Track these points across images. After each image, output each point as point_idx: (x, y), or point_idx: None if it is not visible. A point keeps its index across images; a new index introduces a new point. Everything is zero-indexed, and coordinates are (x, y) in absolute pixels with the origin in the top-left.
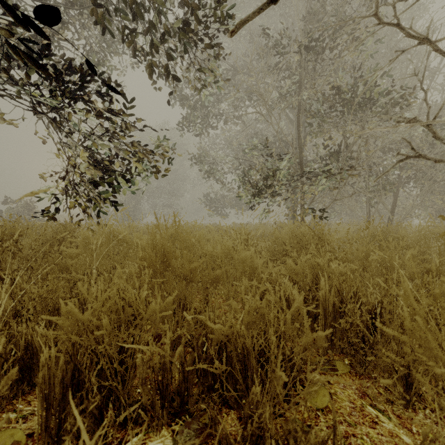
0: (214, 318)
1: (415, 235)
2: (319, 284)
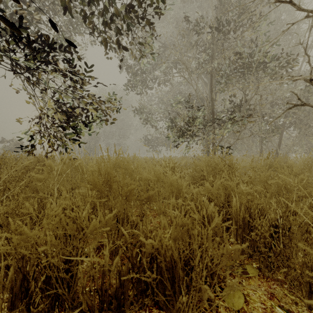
0: (146, 232)
1: (300, 164)
2: (230, 201)
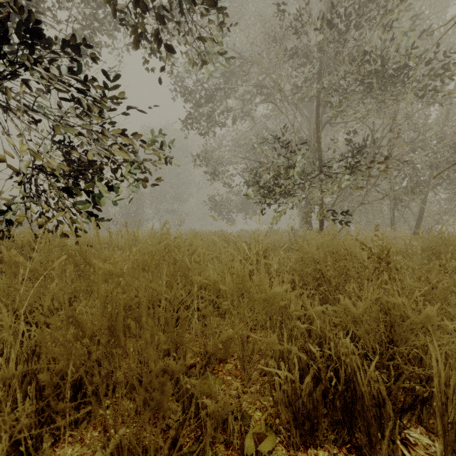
0: None
1: None
2: (396, 341)
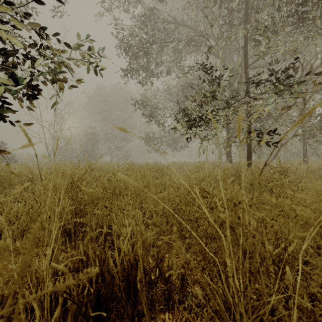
0: None
1: None
2: None
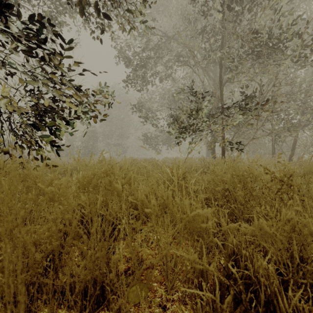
0: None
1: None
2: (307, 258)
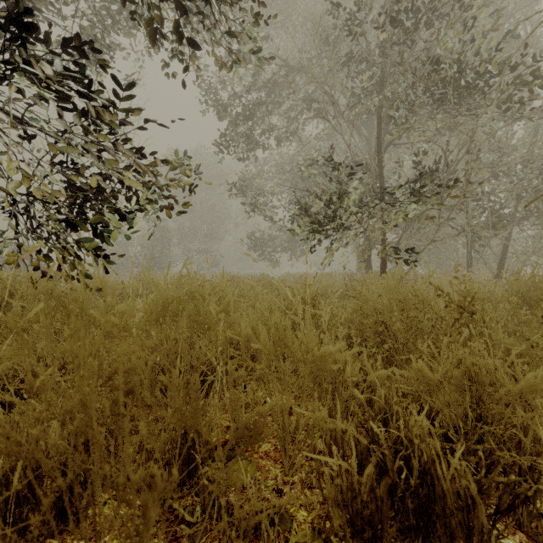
0: None
1: None
2: (486, 417)
